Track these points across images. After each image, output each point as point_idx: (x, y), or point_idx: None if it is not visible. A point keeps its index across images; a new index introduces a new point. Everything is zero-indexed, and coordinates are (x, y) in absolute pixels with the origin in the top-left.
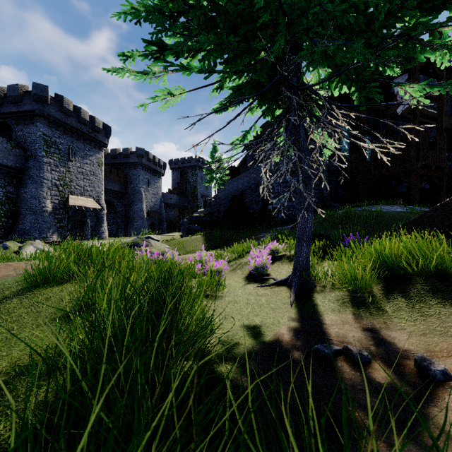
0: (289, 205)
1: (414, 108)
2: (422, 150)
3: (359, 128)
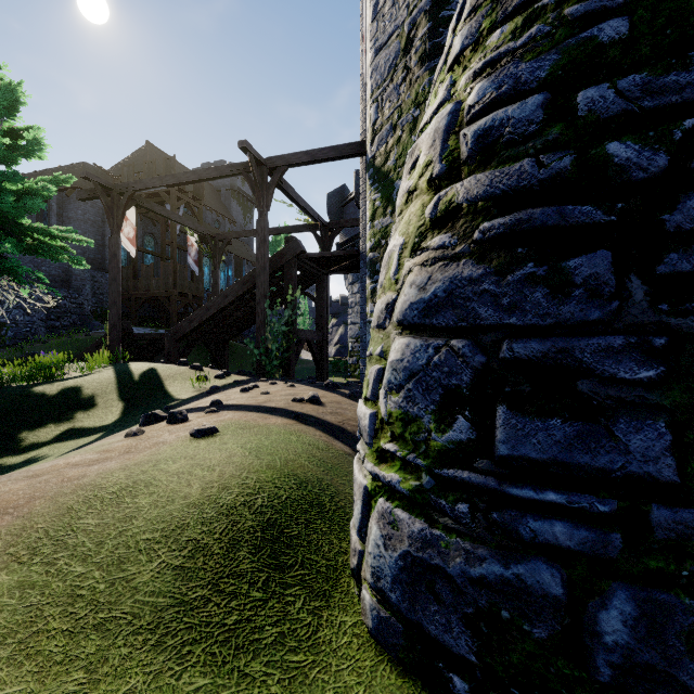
0: (27, 321)
1: (173, 241)
2: (180, 280)
3: (139, 238)
